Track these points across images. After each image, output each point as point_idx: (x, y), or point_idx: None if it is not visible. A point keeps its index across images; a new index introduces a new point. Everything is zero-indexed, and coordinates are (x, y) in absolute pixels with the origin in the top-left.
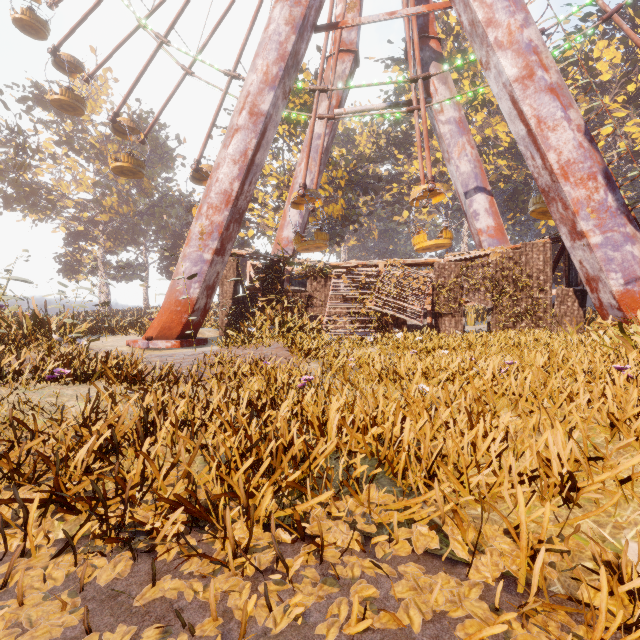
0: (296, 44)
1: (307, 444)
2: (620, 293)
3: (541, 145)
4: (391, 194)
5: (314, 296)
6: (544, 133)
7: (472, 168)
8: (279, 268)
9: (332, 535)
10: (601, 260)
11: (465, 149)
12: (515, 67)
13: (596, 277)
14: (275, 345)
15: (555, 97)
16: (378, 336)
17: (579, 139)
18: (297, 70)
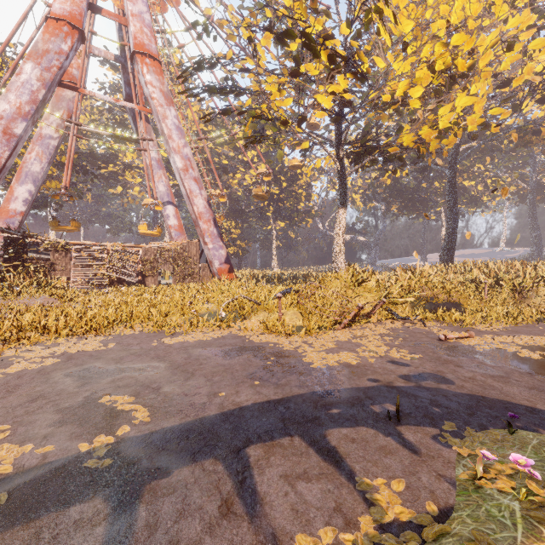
0: (45, 95)
1: (107, 317)
2: (218, 268)
3: (191, 202)
4: (107, 171)
5: (56, 263)
6: (193, 197)
7: (166, 190)
8: (25, 243)
9: (119, 329)
10: (212, 255)
11: (162, 178)
12: (181, 163)
13: (212, 261)
14: (43, 297)
15: (197, 183)
16: (110, 289)
17: (205, 204)
18: (44, 108)
